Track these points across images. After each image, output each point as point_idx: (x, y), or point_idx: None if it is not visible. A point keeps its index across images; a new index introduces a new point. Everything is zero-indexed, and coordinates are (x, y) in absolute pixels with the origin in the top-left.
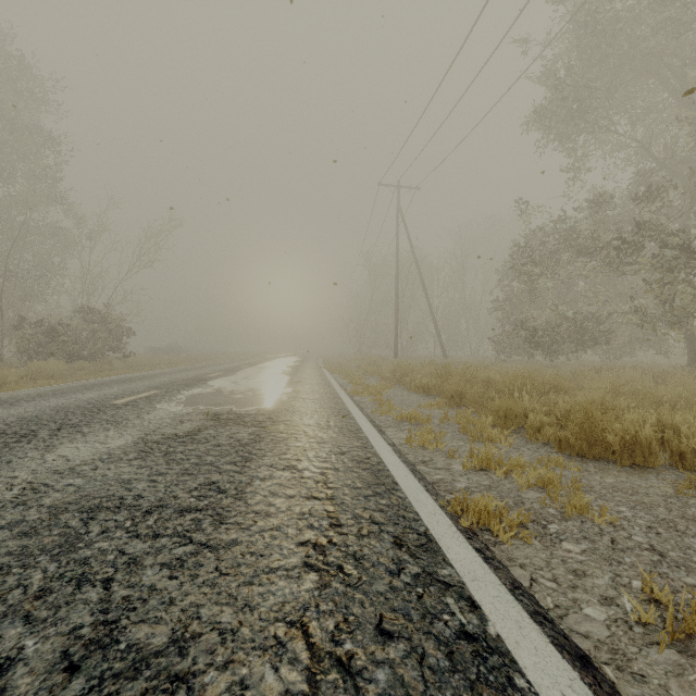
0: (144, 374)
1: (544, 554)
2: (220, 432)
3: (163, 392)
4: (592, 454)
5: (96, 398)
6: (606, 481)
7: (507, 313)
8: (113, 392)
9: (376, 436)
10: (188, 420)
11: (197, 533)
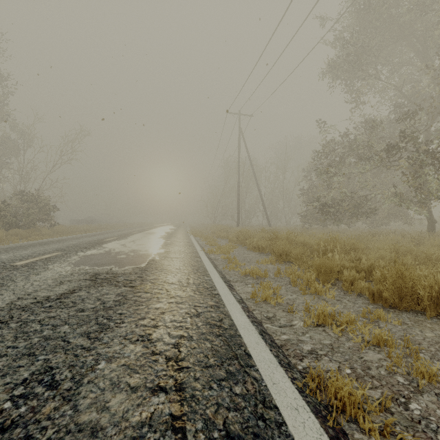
0: (60, 238)
1: None
2: (91, 293)
3: (64, 253)
4: (402, 306)
5: (4, 260)
6: (427, 335)
7: (310, 197)
8: (24, 253)
9: (227, 293)
10: (68, 281)
11: None
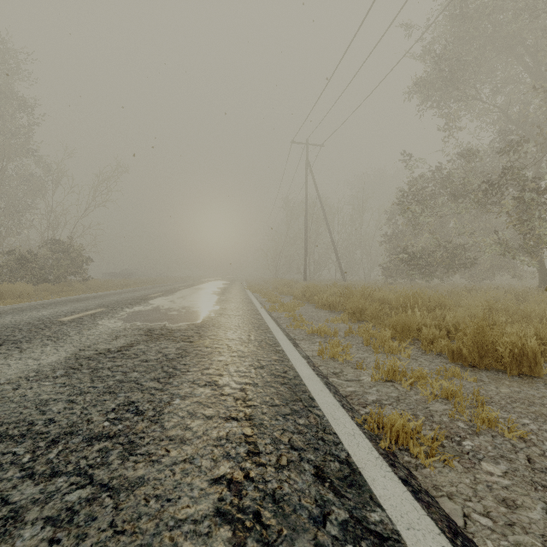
0: (97, 294)
1: (467, 478)
2: (150, 347)
3: (108, 309)
4: (482, 364)
5: (47, 315)
6: (501, 391)
7: (393, 245)
8: (65, 309)
9: (292, 349)
10: (123, 335)
11: (100, 469)
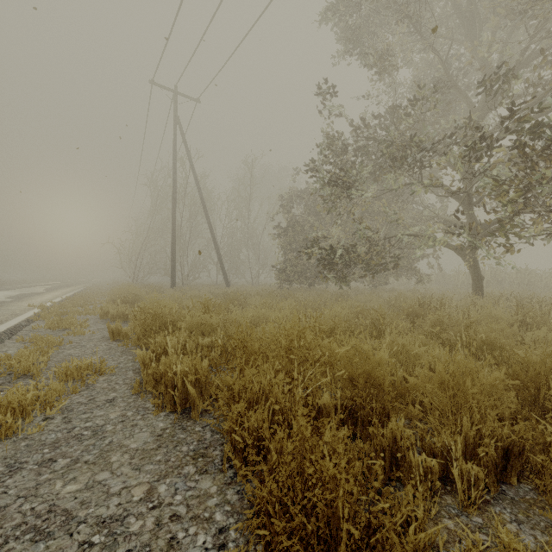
0: None
1: None
2: None
3: None
4: None
5: None
6: None
7: (291, 240)
8: None
9: None
10: None
11: None
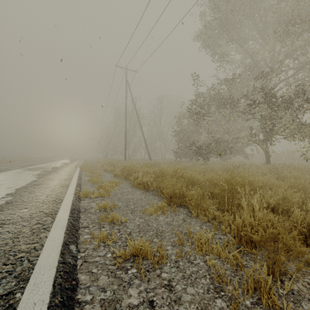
0: None
1: None
2: None
3: None
4: None
5: None
6: None
7: (181, 137)
8: None
9: None
10: None
11: None
